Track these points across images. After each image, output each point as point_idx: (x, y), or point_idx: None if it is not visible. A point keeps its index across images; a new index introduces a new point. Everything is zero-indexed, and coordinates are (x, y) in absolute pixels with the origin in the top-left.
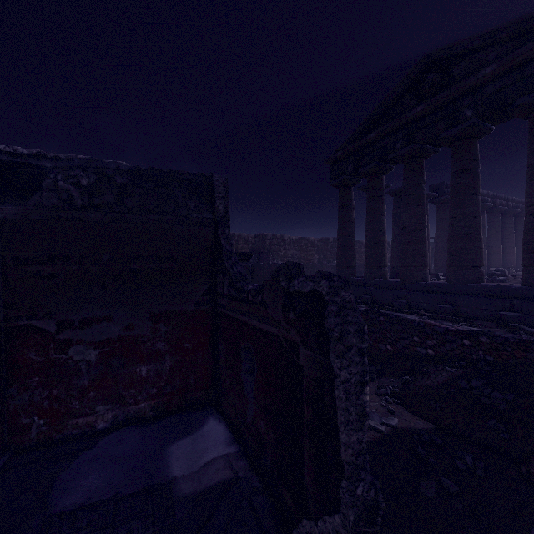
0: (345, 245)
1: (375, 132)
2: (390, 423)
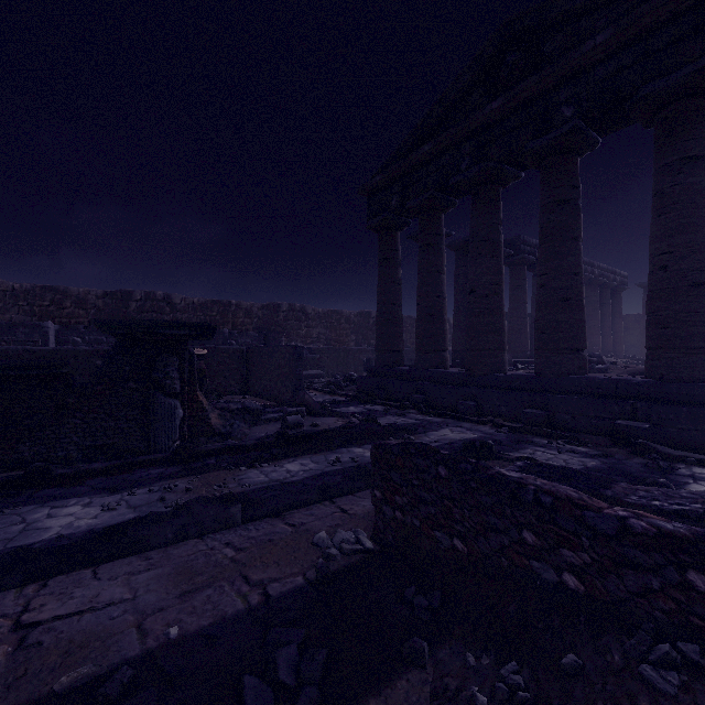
0: (388, 319)
1: (430, 143)
2: None
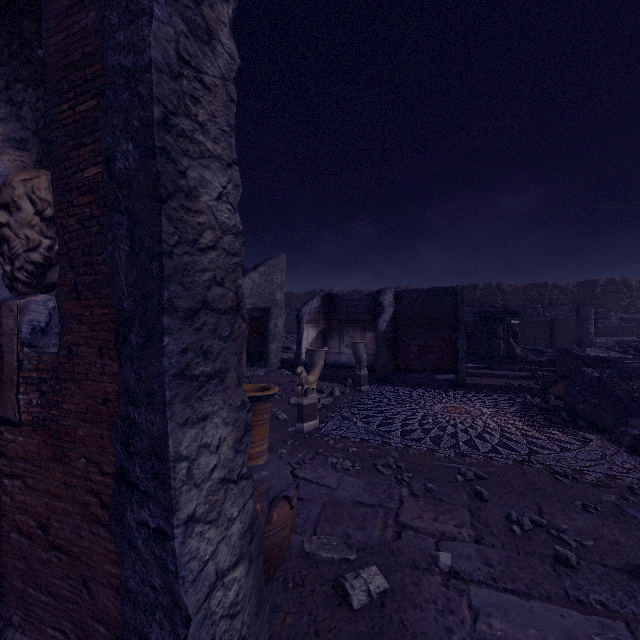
0: None
1: None
2: (519, 384)
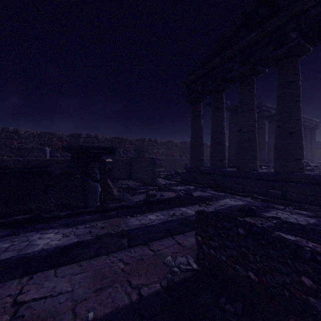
0: (196, 144)
1: (218, 58)
2: None
